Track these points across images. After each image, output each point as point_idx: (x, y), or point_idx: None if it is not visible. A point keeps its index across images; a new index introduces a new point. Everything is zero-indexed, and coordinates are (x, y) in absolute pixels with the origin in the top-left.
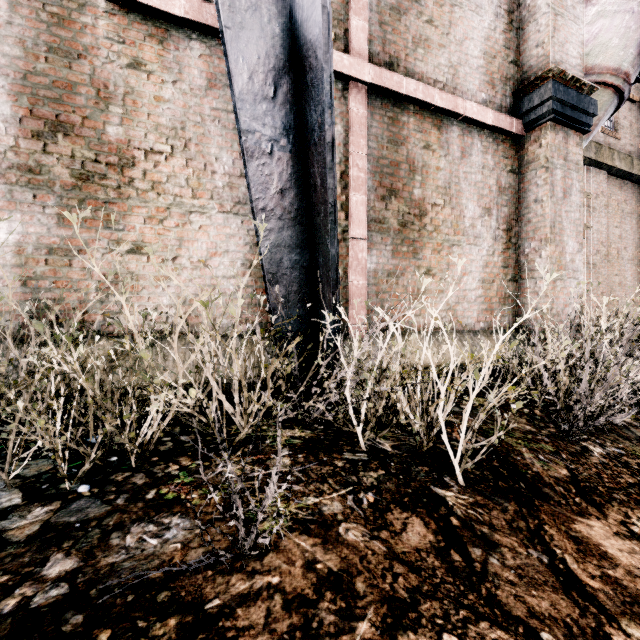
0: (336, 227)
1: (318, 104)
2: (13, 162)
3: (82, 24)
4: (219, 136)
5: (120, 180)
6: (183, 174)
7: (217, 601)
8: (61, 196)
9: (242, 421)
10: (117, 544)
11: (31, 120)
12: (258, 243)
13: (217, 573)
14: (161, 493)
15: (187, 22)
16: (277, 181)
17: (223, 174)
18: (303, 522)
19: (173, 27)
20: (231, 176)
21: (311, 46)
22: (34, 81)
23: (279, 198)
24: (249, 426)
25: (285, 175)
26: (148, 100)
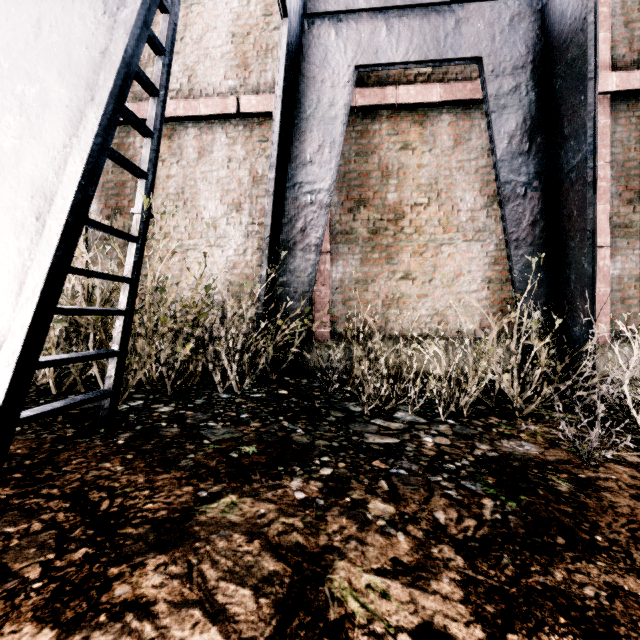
0: (594, 250)
1: (578, 152)
2: (338, 230)
3: (373, 131)
4: (463, 181)
5: (395, 229)
6: (436, 217)
7: (582, 475)
8: (362, 246)
9: (520, 401)
10: (501, 445)
11: (347, 202)
12: (509, 266)
13: (572, 467)
14: (500, 430)
15: (440, 103)
16: (528, 216)
17: (466, 211)
18: (614, 460)
19: (429, 110)
20: (472, 211)
21: (571, 107)
22: (348, 177)
23: (530, 229)
24: (536, 403)
25: (536, 209)
26: (412, 169)
